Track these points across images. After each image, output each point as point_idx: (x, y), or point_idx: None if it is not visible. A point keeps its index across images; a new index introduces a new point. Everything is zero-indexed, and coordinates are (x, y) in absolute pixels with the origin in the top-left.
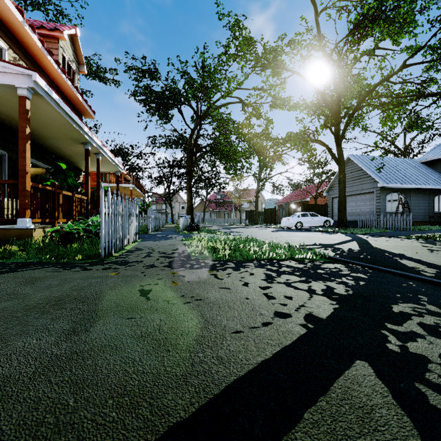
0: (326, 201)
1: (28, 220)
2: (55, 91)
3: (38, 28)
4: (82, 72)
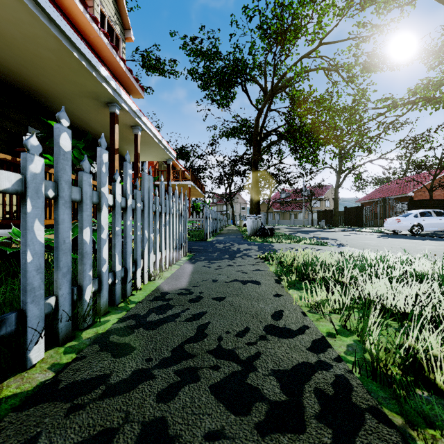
0: (440, 196)
1: None
2: None
3: None
4: (128, 39)
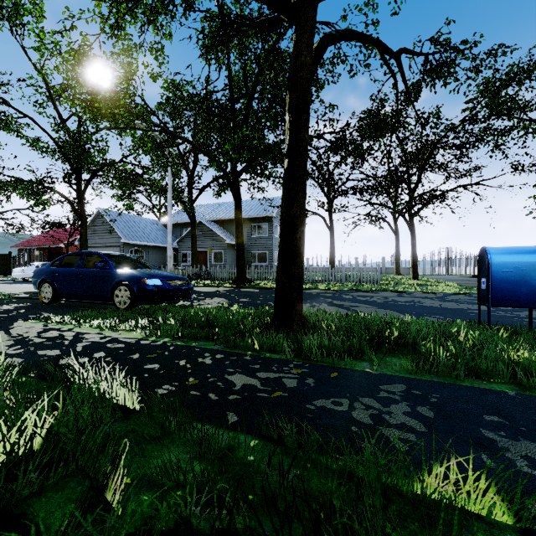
0: None
1: None
2: None
3: None
4: None
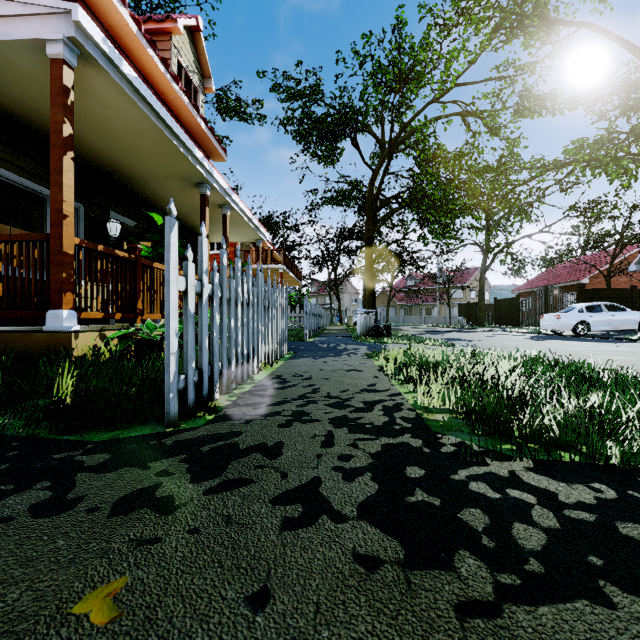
0: (626, 283)
1: (67, 315)
2: (128, 62)
3: (144, 22)
4: (208, 89)
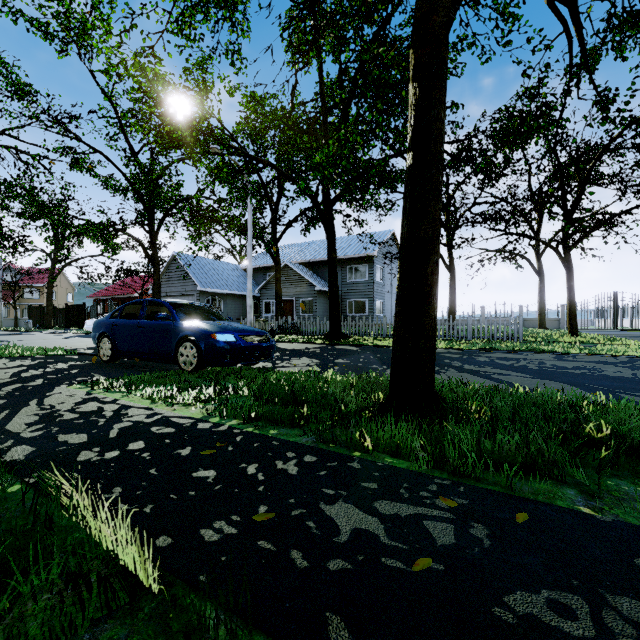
0: None
1: None
2: None
3: None
4: None
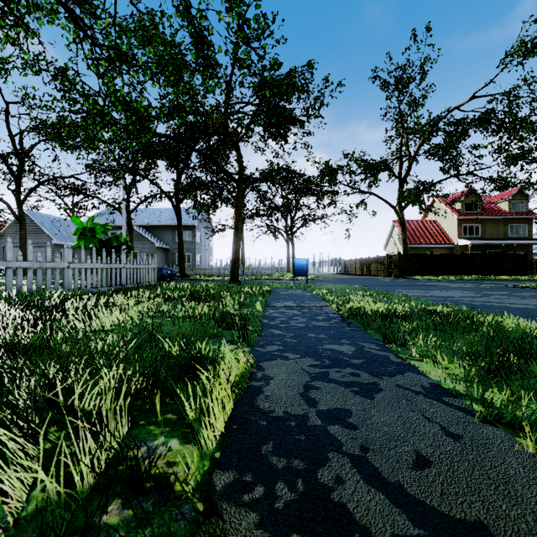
0: None
1: None
2: None
3: None
4: None
